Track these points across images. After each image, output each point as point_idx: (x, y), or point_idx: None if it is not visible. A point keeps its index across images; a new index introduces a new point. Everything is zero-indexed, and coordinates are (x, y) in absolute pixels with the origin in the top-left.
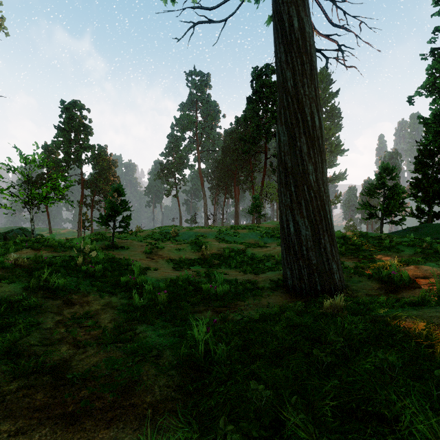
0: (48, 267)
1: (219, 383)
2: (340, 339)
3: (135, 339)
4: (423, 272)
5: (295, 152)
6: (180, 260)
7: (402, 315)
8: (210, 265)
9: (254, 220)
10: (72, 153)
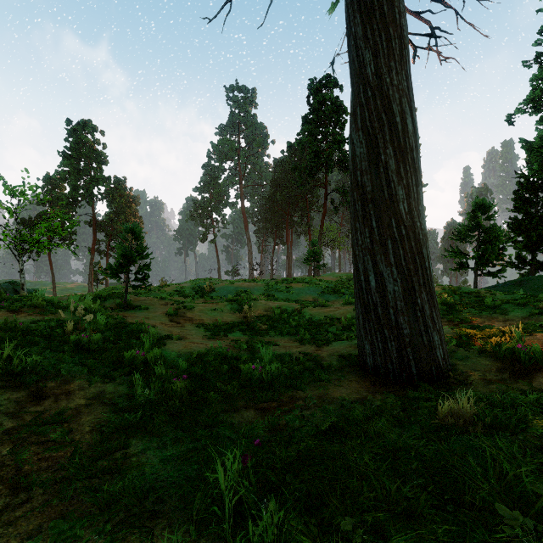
0: (22, 337)
1: None
2: (517, 516)
3: (124, 468)
4: None
5: (377, 170)
6: (214, 325)
7: None
8: (255, 331)
9: (310, 271)
10: (81, 187)
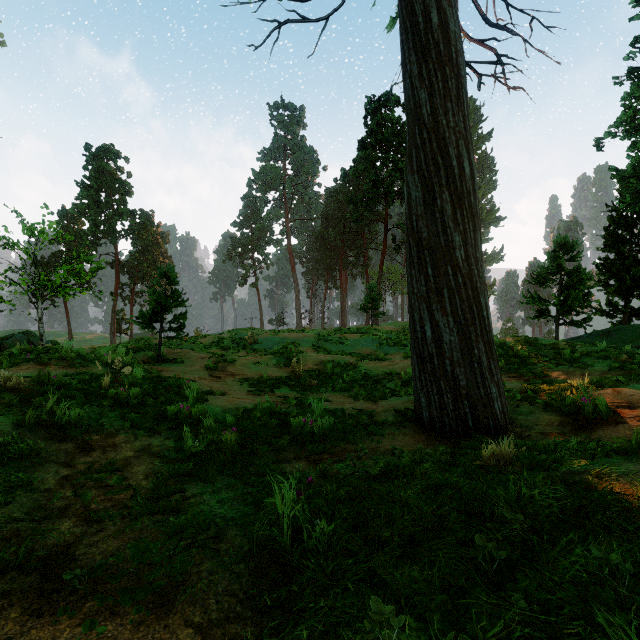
0: (57, 390)
1: (316, 591)
2: (519, 517)
3: (184, 507)
4: (626, 398)
5: (433, 216)
6: (259, 380)
7: (611, 472)
8: (304, 387)
9: (368, 320)
10: (102, 222)
